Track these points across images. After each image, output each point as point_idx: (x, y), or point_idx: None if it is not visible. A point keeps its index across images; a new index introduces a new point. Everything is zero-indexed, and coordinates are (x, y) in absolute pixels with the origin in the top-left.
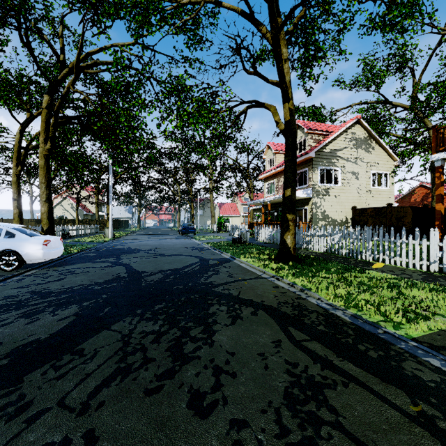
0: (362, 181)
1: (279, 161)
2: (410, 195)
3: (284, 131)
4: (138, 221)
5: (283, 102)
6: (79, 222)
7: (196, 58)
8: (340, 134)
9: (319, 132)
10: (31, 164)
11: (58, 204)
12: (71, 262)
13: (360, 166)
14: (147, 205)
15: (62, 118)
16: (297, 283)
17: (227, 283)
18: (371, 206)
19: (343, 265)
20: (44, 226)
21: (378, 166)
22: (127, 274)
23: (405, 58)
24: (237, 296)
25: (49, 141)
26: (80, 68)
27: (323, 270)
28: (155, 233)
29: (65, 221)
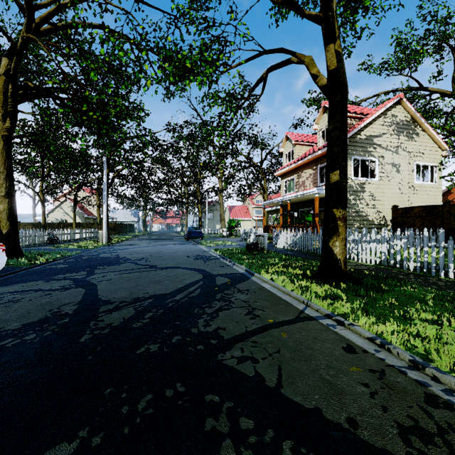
0: (403, 175)
1: (299, 153)
2: (446, 195)
3: (327, 86)
4: (143, 225)
5: (326, 44)
6: (79, 226)
7: (201, 17)
8: (378, 116)
9: (352, 114)
10: (20, 160)
11: (58, 207)
12: (17, 279)
13: (402, 157)
14: (153, 208)
15: (27, 89)
16: (387, 337)
17: (248, 335)
18: (415, 205)
19: (435, 292)
20: (4, 228)
21: (423, 156)
22: (76, 308)
23: (448, 32)
24: (279, 391)
25: (8, 117)
26: (54, 28)
27: (417, 304)
28: (158, 238)
29: (64, 224)
